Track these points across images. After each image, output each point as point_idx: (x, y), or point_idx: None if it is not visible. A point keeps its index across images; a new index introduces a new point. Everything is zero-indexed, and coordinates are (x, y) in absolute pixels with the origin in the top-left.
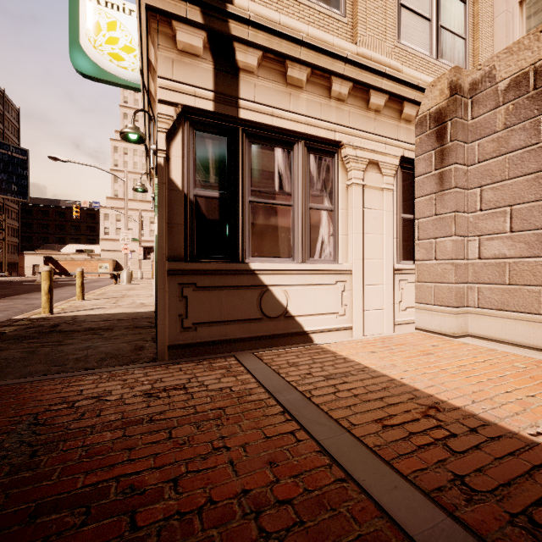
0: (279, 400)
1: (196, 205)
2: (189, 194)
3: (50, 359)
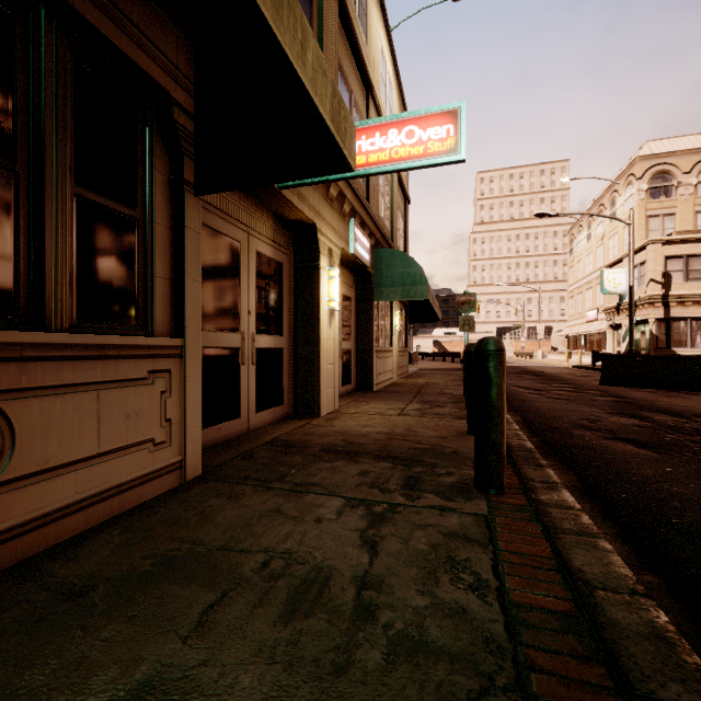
0: None
1: (658, 337)
2: (656, 335)
3: None
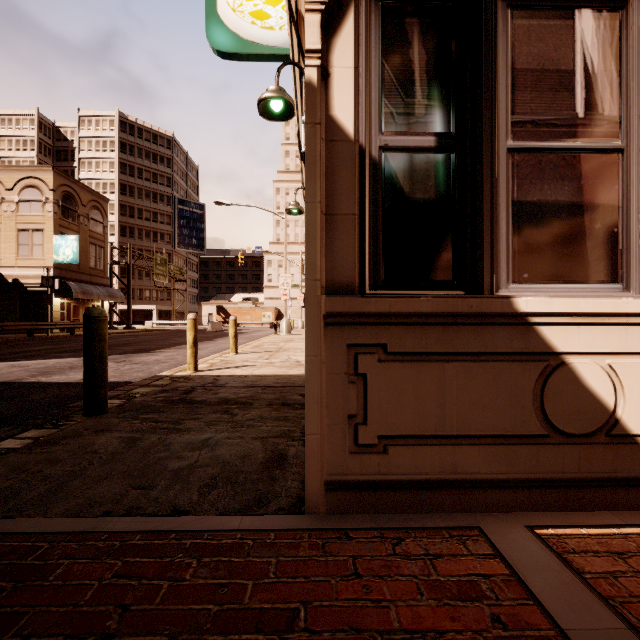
0: None
1: (383, 169)
2: (369, 146)
3: (142, 464)
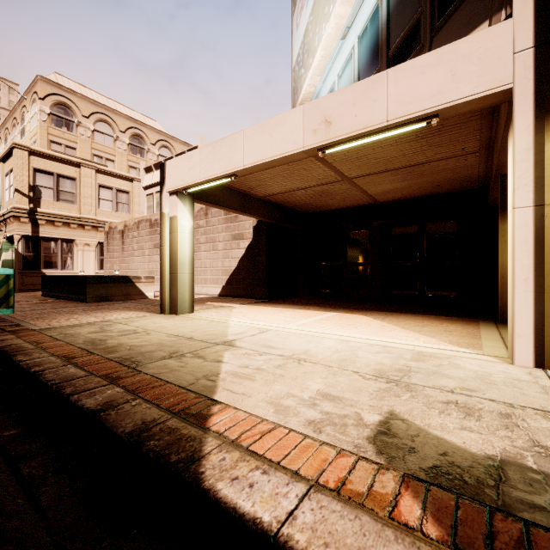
0: None
1: (26, 257)
2: (24, 254)
3: None
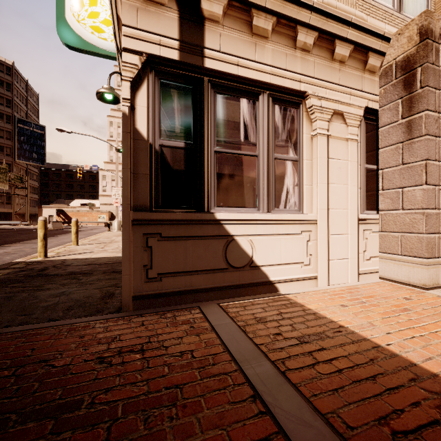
0: (248, 374)
1: (161, 155)
2: (154, 144)
3: (21, 306)
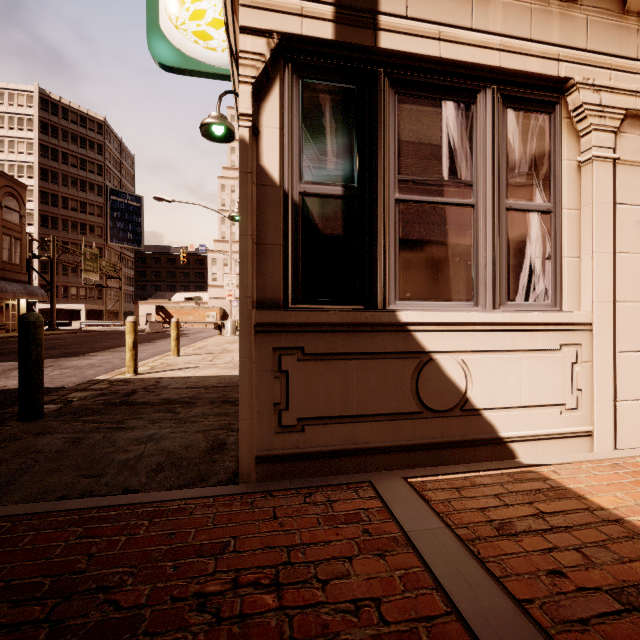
0: None
1: (303, 210)
2: (291, 191)
3: (90, 459)
